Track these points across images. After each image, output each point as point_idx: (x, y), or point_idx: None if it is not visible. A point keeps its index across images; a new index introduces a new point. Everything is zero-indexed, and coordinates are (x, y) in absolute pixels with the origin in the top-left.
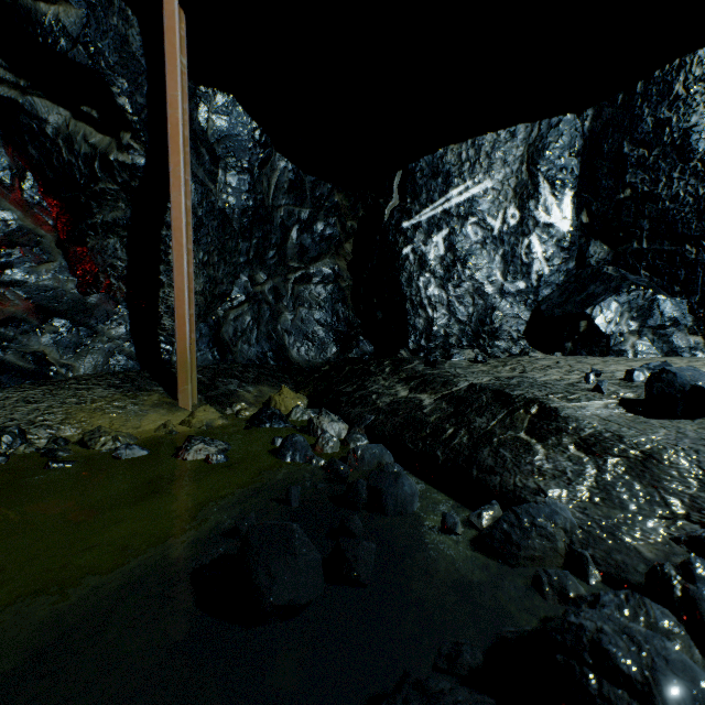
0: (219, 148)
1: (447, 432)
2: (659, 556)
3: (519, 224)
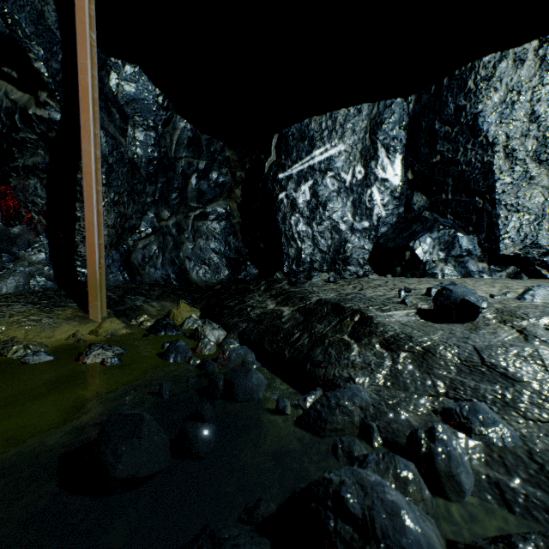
0: (128, 109)
1: (295, 336)
2: (421, 424)
3: (364, 178)
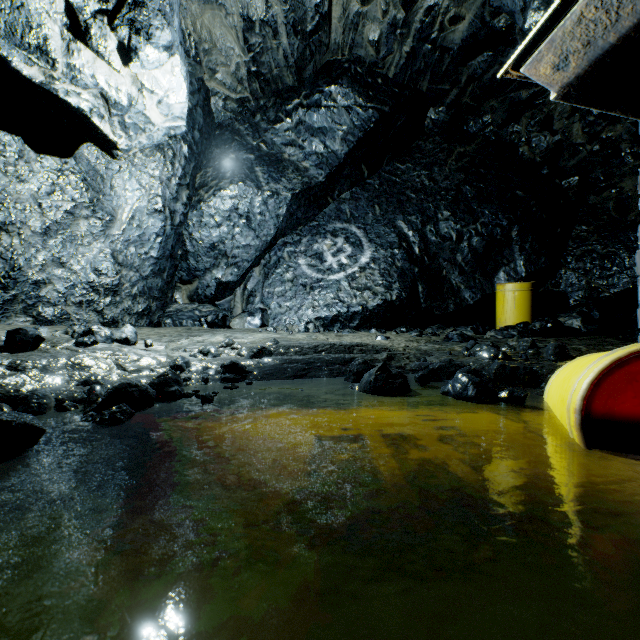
0: None
1: None
2: (81, 389)
3: None
